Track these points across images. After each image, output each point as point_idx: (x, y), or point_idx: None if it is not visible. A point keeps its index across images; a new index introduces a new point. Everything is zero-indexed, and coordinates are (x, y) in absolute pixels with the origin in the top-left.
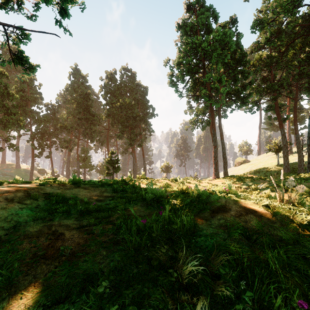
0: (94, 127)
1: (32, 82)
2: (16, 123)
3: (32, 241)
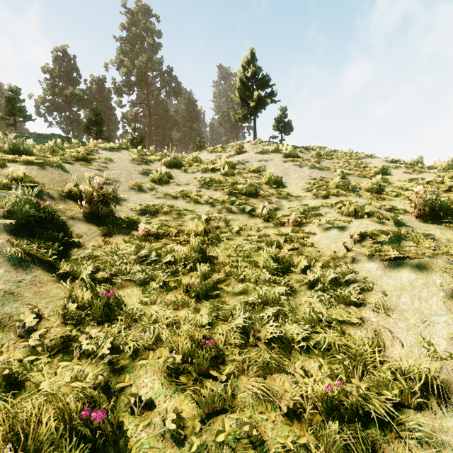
0: None
1: None
2: None
3: None
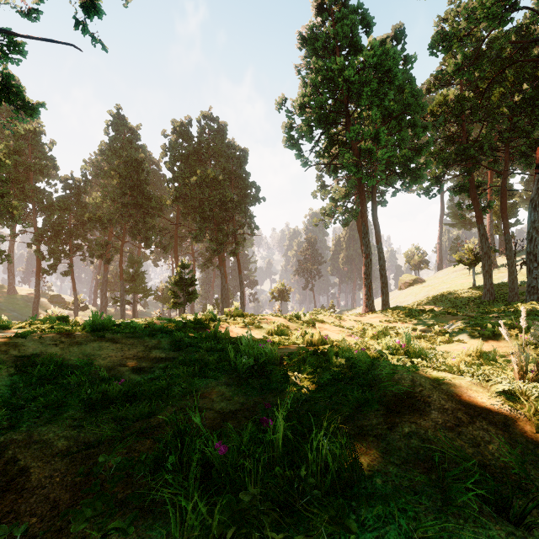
0: (152, 220)
1: (36, 137)
2: (5, 211)
3: None
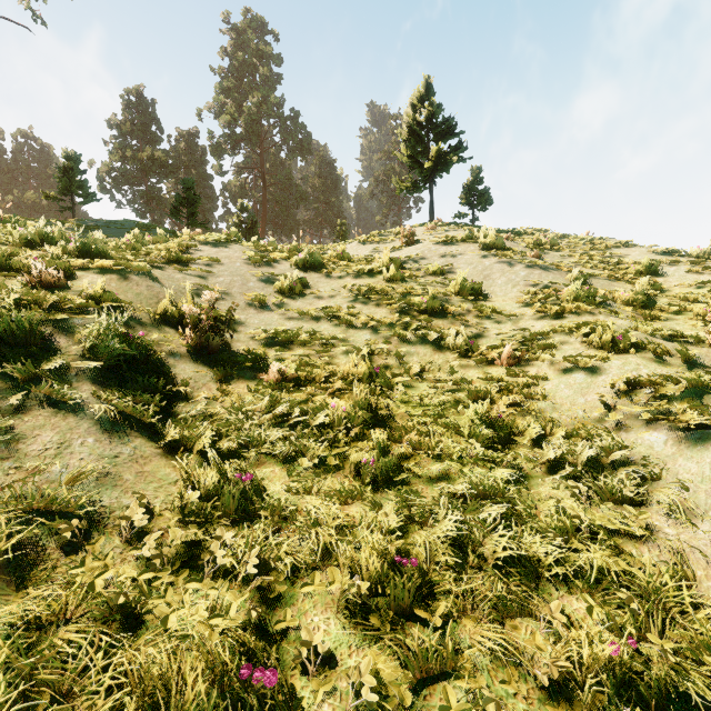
0: None
1: None
2: None
3: None
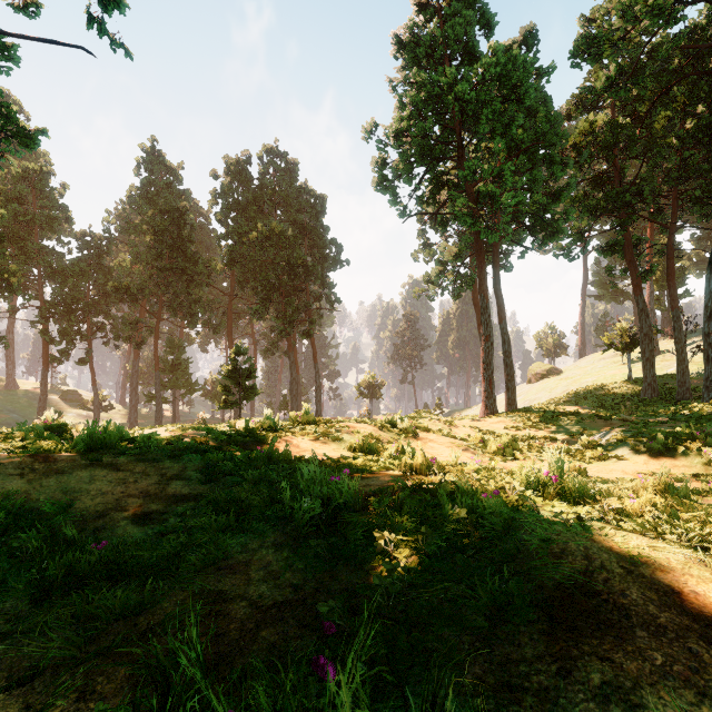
0: (198, 290)
1: (43, 179)
2: None
3: None
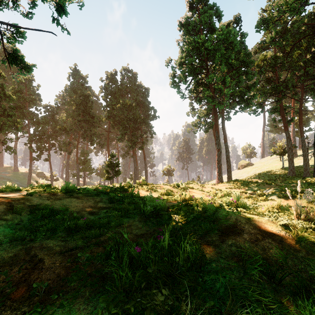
0: (94, 129)
1: (30, 82)
2: (13, 125)
3: (2, 272)
